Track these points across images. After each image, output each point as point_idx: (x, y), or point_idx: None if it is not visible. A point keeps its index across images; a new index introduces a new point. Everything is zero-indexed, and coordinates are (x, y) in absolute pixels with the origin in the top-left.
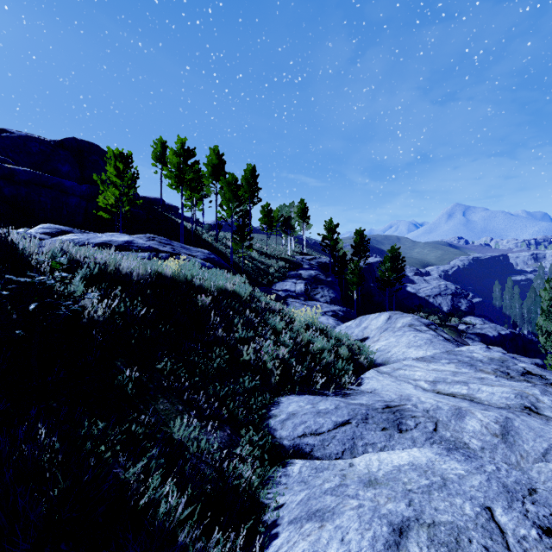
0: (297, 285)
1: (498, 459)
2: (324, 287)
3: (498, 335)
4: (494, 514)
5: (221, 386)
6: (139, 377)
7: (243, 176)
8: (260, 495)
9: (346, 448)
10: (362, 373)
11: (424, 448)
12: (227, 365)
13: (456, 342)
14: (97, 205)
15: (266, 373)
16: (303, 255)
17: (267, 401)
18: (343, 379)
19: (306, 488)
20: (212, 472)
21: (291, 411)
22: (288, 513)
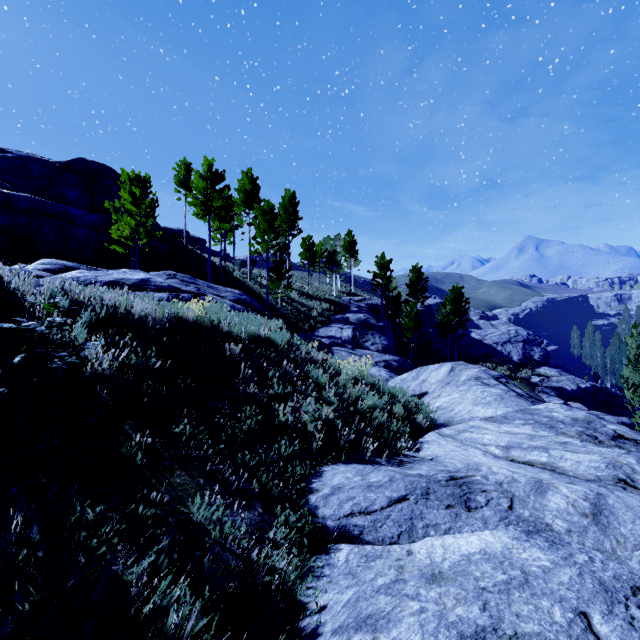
0: (343, 331)
1: (589, 544)
2: (375, 333)
3: (578, 388)
4: (592, 622)
5: (251, 454)
6: (151, 443)
7: (281, 204)
8: (298, 592)
9: (403, 531)
10: (421, 436)
11: (498, 531)
12: (259, 427)
13: (531, 399)
14: (109, 237)
15: (306, 438)
16: (350, 296)
17: (308, 471)
18: (399, 444)
19: (354, 584)
20: (238, 564)
21: (336, 484)
22: (332, 619)
